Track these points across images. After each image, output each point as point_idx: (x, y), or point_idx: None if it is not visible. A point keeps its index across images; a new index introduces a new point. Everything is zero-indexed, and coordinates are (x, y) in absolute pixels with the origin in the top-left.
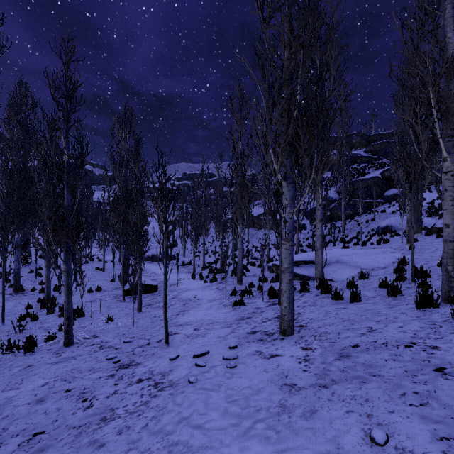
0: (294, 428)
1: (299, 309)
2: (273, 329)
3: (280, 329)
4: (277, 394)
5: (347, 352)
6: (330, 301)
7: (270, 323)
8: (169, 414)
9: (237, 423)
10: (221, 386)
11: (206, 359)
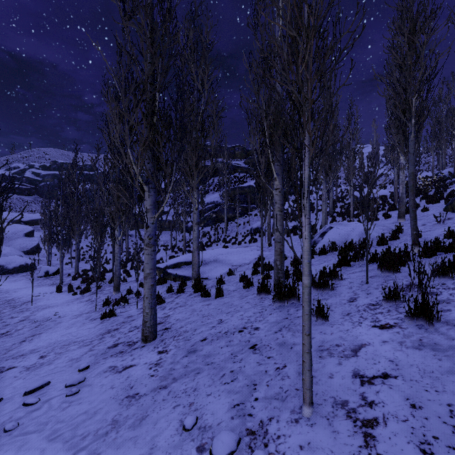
0: (118, 443)
1: (170, 311)
2: (138, 337)
3: (142, 337)
4: (114, 410)
5: (196, 347)
6: (200, 299)
7: (137, 331)
8: None
9: None
10: (49, 422)
11: (41, 393)
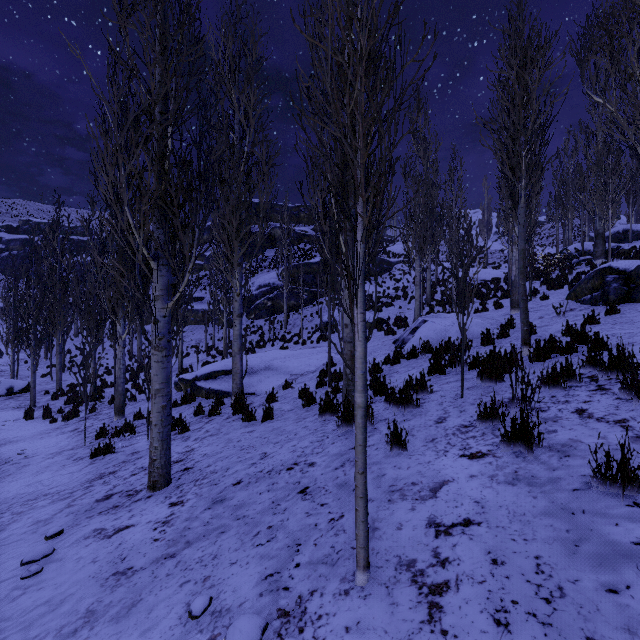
0: None
1: (195, 443)
2: (143, 484)
3: (149, 482)
4: (91, 596)
5: (225, 494)
6: (241, 423)
7: (143, 474)
8: None
9: None
10: None
11: None
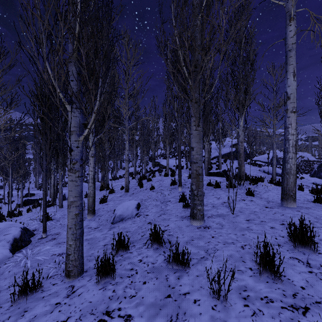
0: None
1: None
2: None
3: None
4: None
5: None
6: None
7: None
8: None
9: None
10: None
11: None
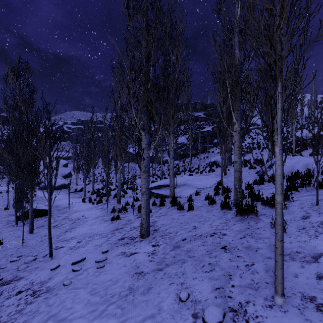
0: (135, 303)
1: (156, 218)
2: (136, 234)
3: (140, 234)
4: (128, 281)
5: (179, 244)
6: (176, 211)
7: (135, 230)
8: (39, 316)
9: (94, 309)
10: (89, 283)
11: (81, 264)
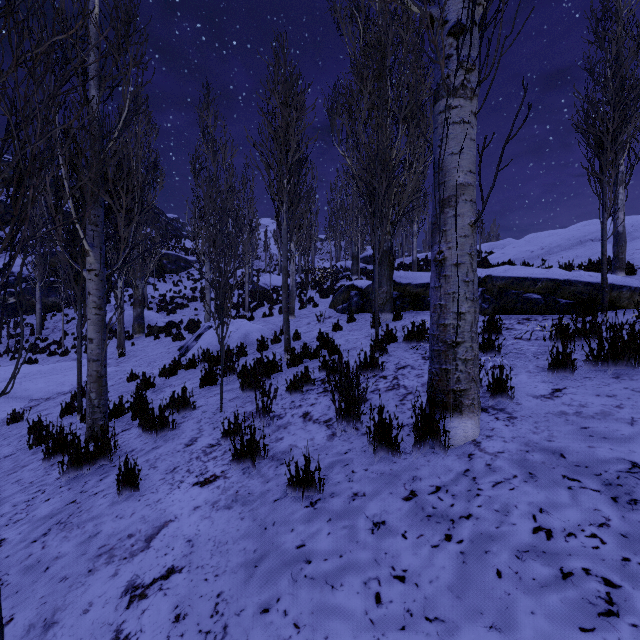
0: None
1: None
2: None
3: None
4: None
5: None
6: None
7: None
8: None
9: None
10: None
11: None
